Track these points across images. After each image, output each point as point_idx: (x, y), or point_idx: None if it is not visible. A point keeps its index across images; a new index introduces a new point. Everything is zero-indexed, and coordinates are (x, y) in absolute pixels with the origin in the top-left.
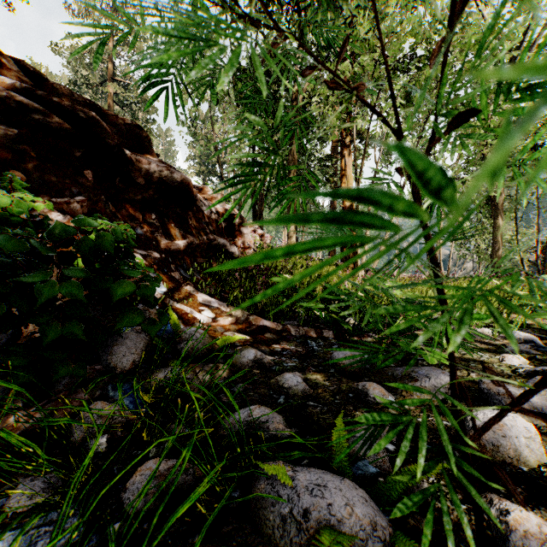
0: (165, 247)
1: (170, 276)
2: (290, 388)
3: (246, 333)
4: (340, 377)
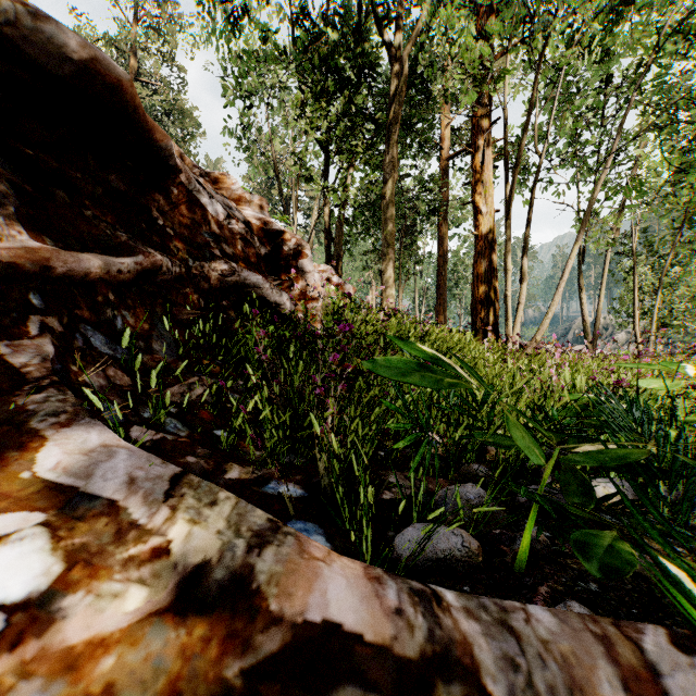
0: (13, 258)
1: None
2: None
3: None
4: None
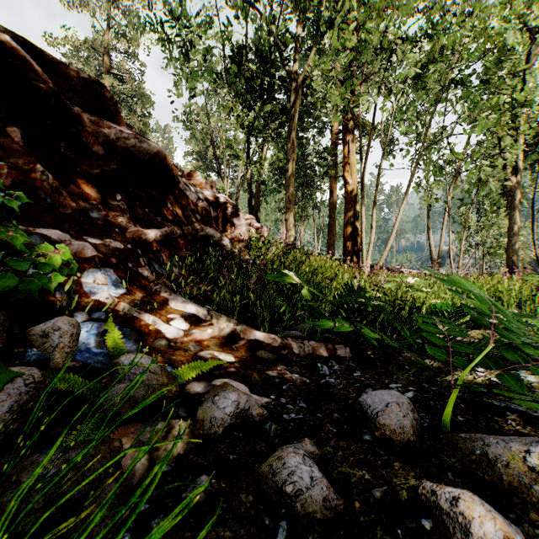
0: (132, 236)
1: (135, 272)
2: (297, 497)
3: (231, 352)
4: (387, 456)
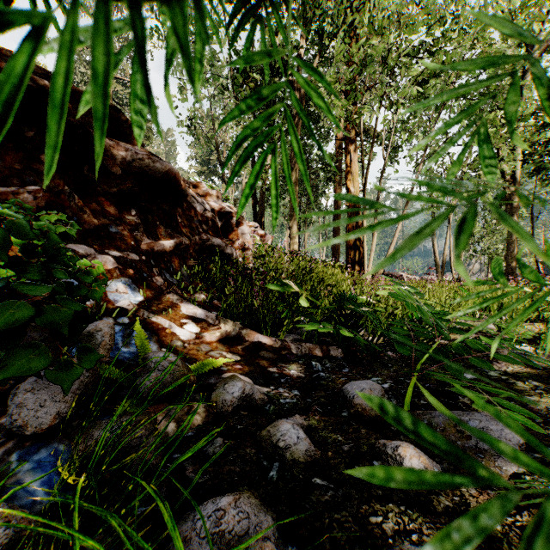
0: (146, 248)
1: (150, 282)
2: (287, 449)
3: (237, 352)
4: (357, 426)
